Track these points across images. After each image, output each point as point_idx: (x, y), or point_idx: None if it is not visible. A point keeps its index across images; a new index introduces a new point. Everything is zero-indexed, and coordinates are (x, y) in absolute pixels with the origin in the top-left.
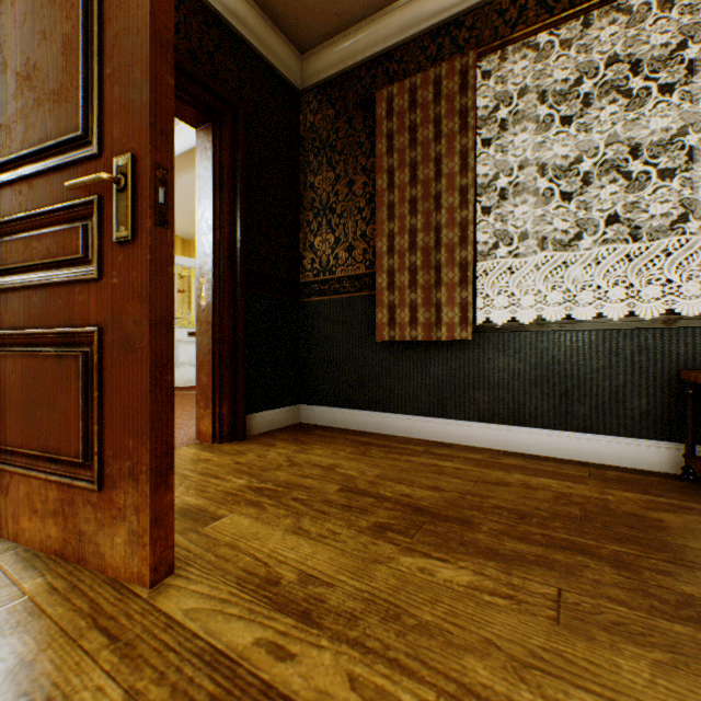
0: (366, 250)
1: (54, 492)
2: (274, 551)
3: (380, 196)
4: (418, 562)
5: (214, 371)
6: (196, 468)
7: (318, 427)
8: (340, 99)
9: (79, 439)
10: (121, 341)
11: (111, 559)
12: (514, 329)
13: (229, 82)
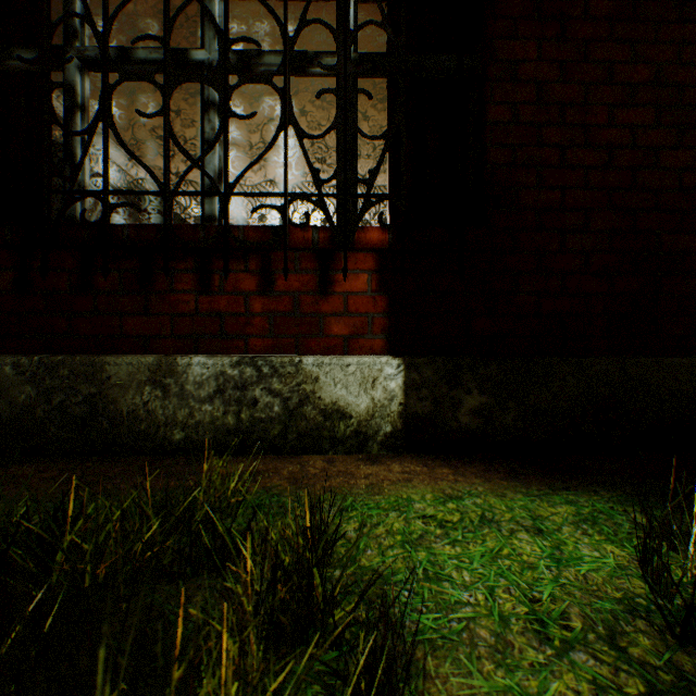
0: None
1: None
2: None
3: None
4: None
5: None
6: None
7: None
8: None
9: None
10: None
11: None
12: None
13: None
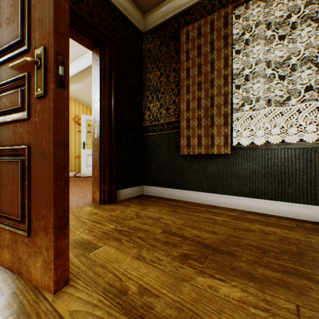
0: (175, 109)
1: (7, 235)
2: (125, 270)
3: (182, 82)
4: (208, 281)
5: (100, 169)
6: (90, 218)
7: (151, 197)
8: (162, 35)
9: (19, 207)
10: (39, 153)
11: (34, 275)
12: (252, 148)
13: (108, 27)
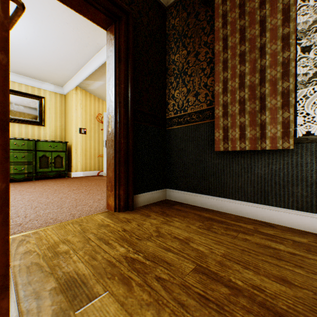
0: (207, 94)
1: None
2: None
3: (217, 56)
4: None
5: (115, 169)
6: (98, 232)
7: (176, 203)
8: (189, 4)
9: None
10: None
11: None
12: None
13: None
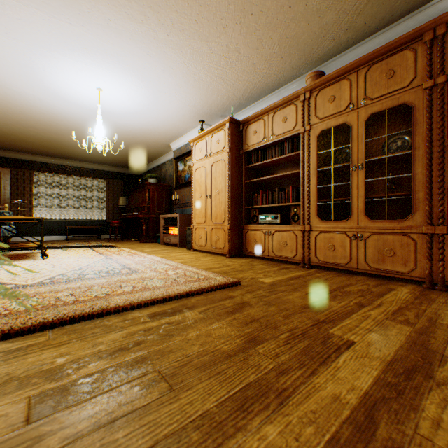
0: None
1: None
2: None
3: None
4: None
5: None
6: None
7: None
8: None
9: None
10: None
11: None
12: None
13: None
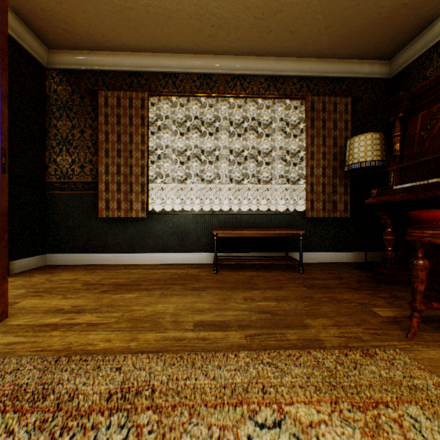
0: (93, 169)
1: None
2: (57, 304)
3: (101, 144)
4: (120, 295)
5: None
6: None
7: (61, 265)
8: (76, 83)
9: None
10: None
11: None
12: (165, 213)
13: None
